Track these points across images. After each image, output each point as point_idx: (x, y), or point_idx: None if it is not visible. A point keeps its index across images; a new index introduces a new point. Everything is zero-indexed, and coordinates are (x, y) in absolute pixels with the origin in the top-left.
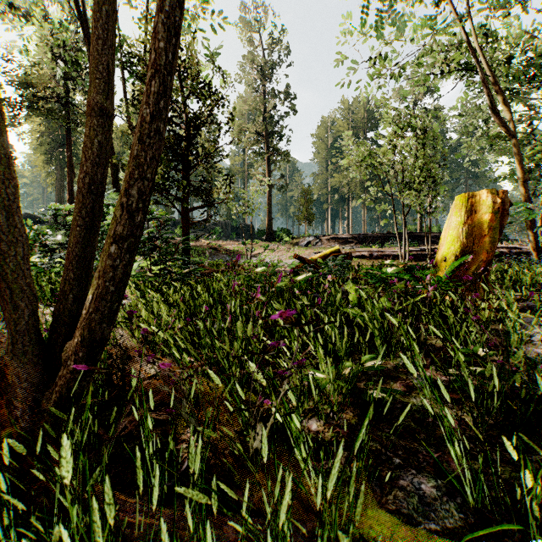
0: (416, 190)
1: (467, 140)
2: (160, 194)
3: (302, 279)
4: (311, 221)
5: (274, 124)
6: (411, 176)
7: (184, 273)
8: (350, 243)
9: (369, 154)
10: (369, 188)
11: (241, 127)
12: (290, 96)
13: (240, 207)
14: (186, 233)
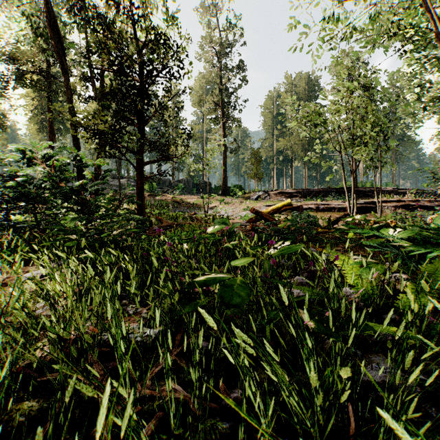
0: (365, 145)
1: (401, 104)
2: (111, 146)
3: (280, 253)
4: (260, 178)
5: (229, 95)
6: (361, 132)
7: (116, 235)
8: (295, 197)
9: (318, 113)
10: (316, 146)
11: (200, 97)
12: (242, 71)
13: (198, 164)
14: (141, 186)
